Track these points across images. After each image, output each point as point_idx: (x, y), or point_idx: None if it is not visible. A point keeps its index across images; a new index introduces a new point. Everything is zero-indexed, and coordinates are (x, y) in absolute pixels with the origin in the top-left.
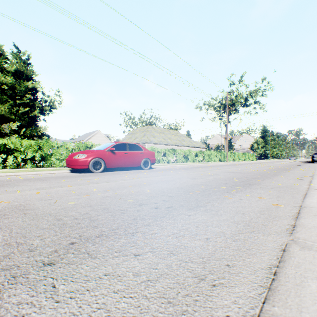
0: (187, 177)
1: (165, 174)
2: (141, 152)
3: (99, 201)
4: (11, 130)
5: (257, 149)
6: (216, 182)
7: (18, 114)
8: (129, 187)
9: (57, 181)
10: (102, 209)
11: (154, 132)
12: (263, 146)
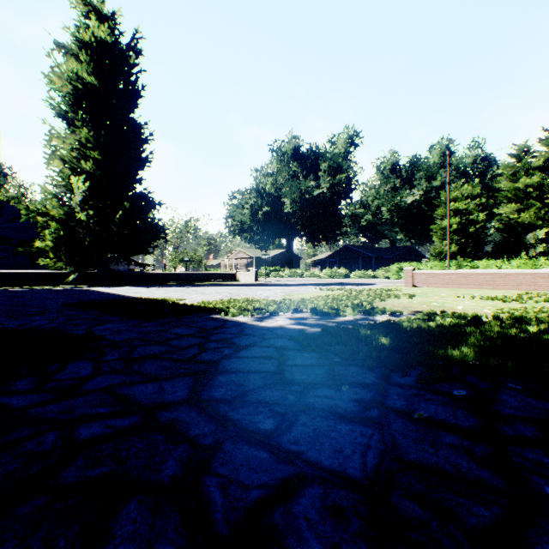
0: None
1: None
2: None
3: None
4: (536, 239)
5: None
6: None
7: (545, 217)
8: None
9: None
10: None
11: None
12: None
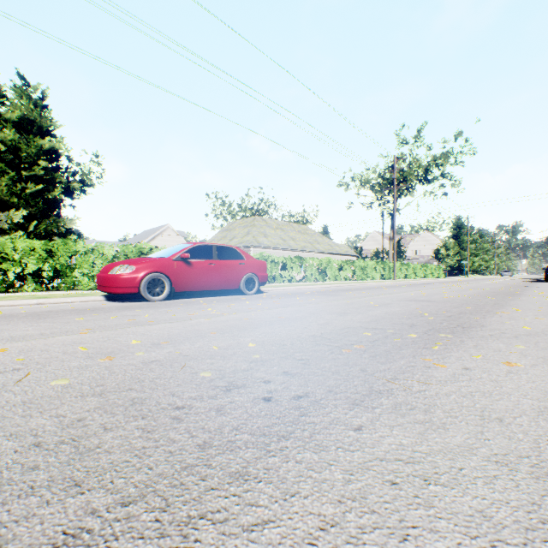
0: (331, 310)
1: (286, 303)
2: (241, 263)
3: (130, 377)
4: (12, 223)
5: (447, 257)
6: (392, 322)
7: (24, 196)
8: (211, 335)
9: (65, 320)
10: (126, 406)
11: (265, 228)
12: (457, 253)
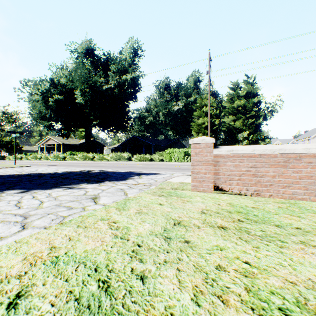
0: None
1: None
2: None
3: None
4: (243, 137)
5: None
6: None
7: (246, 125)
8: None
9: None
10: None
11: None
12: None
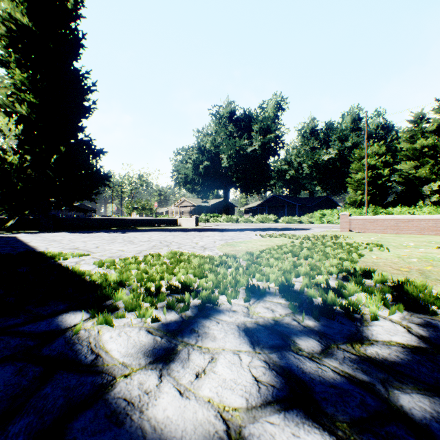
0: None
1: None
2: None
3: None
4: (430, 191)
5: None
6: None
7: (438, 172)
8: None
9: None
10: None
11: None
12: None
